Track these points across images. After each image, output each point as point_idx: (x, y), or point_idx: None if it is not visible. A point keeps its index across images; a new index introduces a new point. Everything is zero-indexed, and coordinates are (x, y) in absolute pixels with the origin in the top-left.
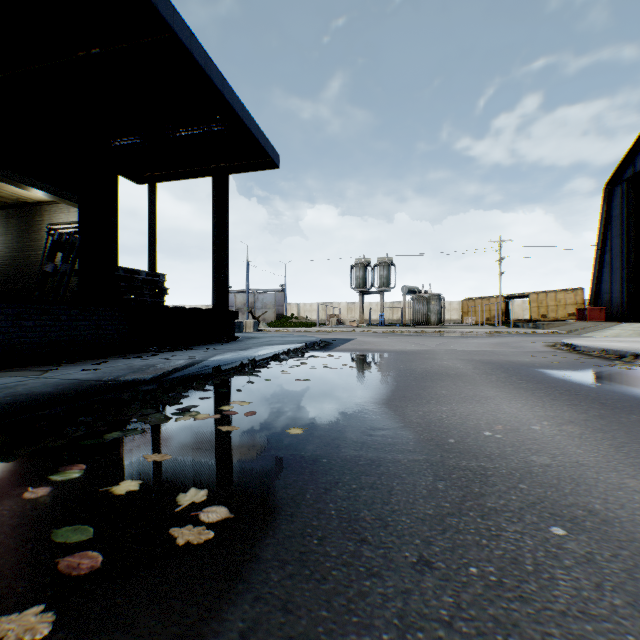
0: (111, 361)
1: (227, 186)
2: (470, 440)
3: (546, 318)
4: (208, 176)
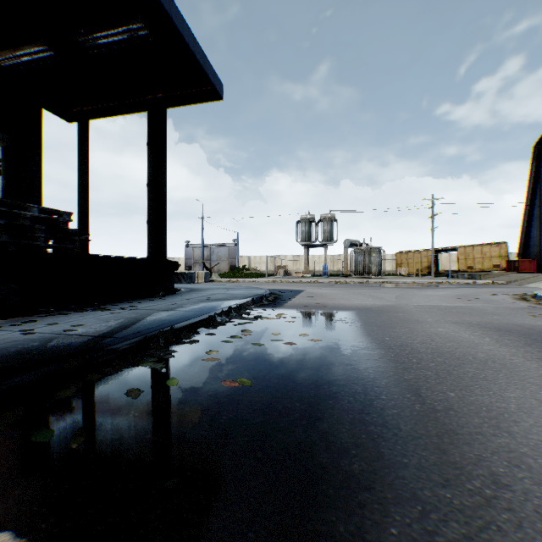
0: None
1: (165, 121)
2: None
3: (473, 269)
4: (144, 111)
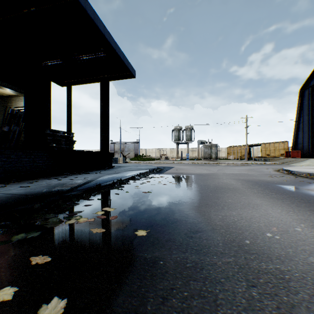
0: (40, 181)
1: (108, 87)
2: (259, 241)
3: (269, 156)
4: (98, 82)
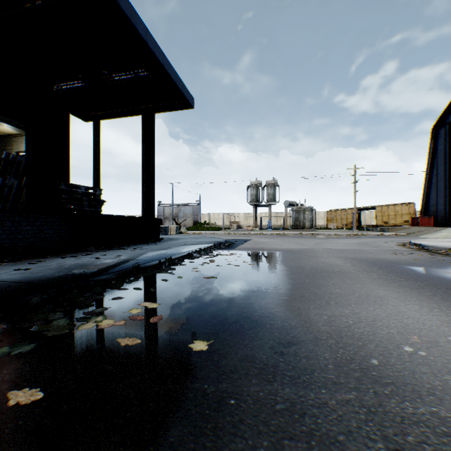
0: (48, 260)
1: (153, 122)
2: (395, 360)
3: (388, 224)
4: (139, 115)
